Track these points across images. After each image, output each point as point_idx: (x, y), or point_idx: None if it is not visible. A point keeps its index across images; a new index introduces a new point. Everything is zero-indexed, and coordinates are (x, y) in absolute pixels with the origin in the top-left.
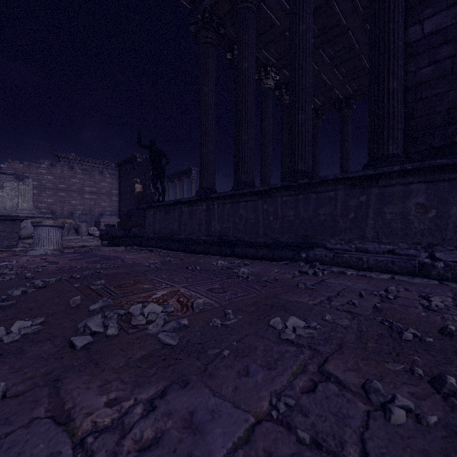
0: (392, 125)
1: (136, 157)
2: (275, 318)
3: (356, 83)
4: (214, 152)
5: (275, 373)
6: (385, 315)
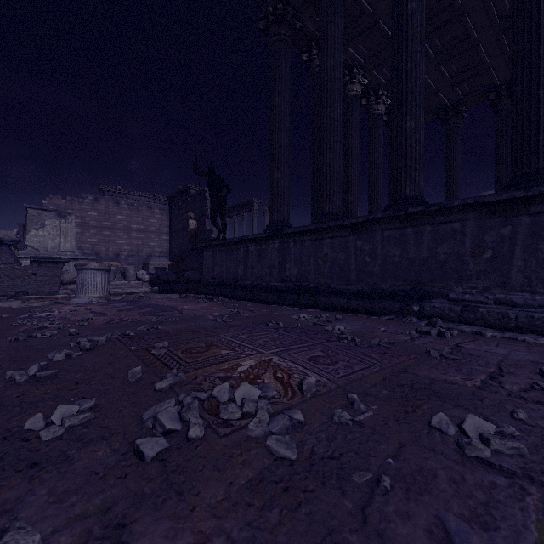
0: None
1: (189, 188)
2: (437, 413)
3: (469, 83)
4: (288, 177)
5: (503, 541)
6: None
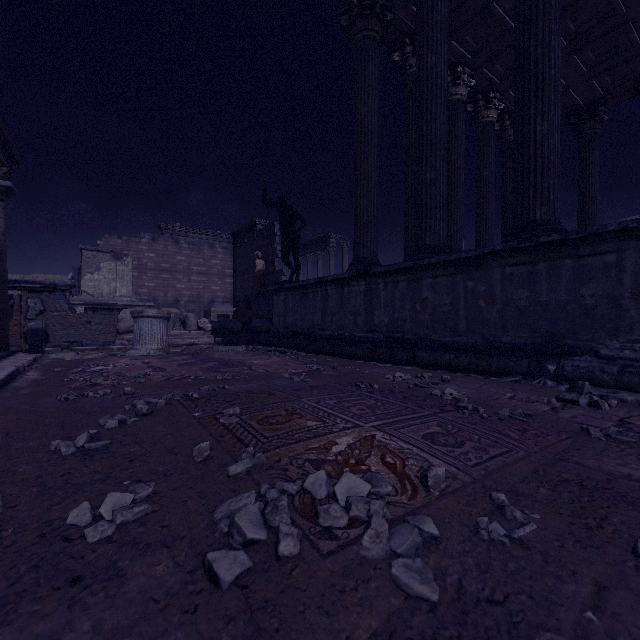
0: None
1: (256, 223)
2: None
3: (612, 75)
4: (377, 204)
5: None
6: None
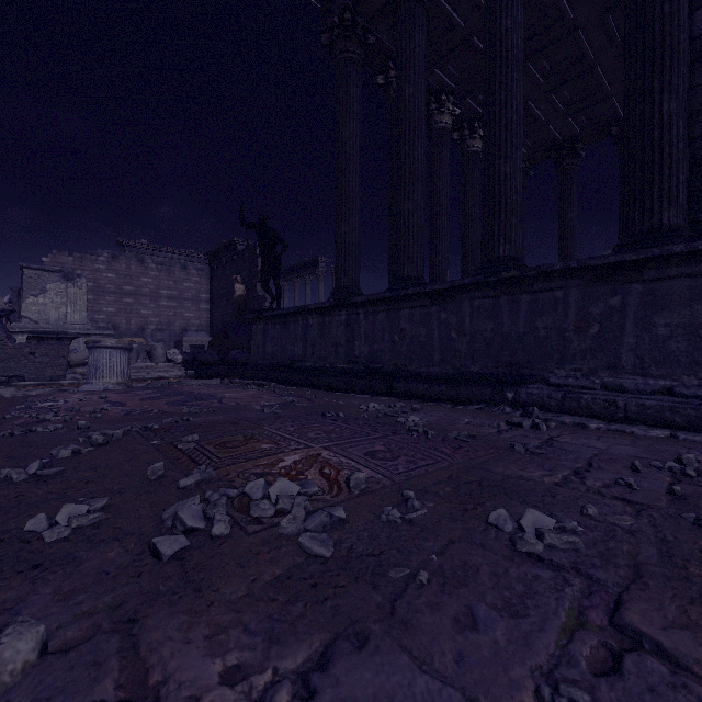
0: (668, 176)
1: (236, 243)
2: (496, 509)
3: (587, 115)
4: (358, 231)
5: (529, 626)
6: (696, 508)
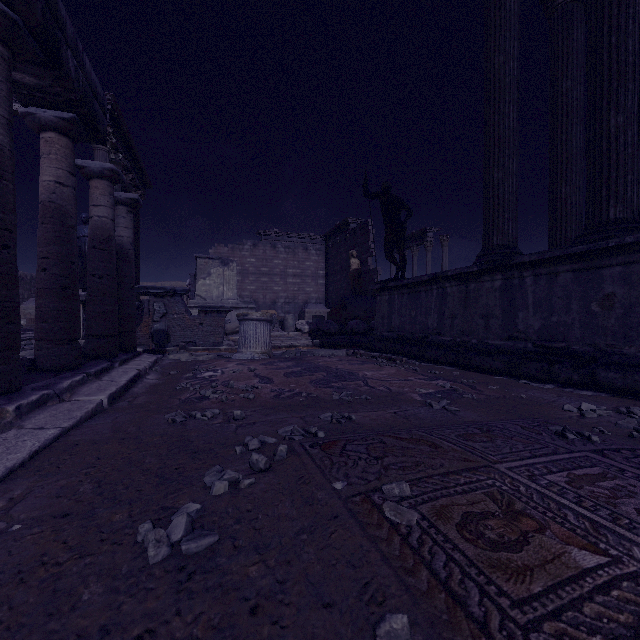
0: None
1: (349, 222)
2: None
3: None
4: (516, 176)
5: None
6: None
